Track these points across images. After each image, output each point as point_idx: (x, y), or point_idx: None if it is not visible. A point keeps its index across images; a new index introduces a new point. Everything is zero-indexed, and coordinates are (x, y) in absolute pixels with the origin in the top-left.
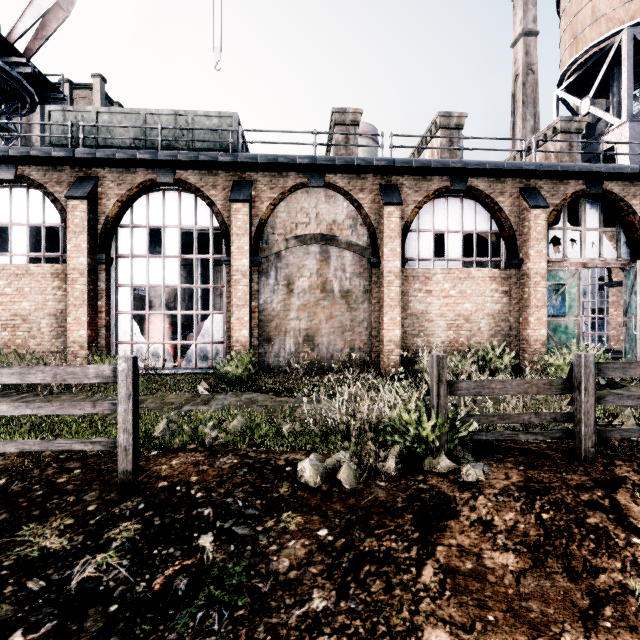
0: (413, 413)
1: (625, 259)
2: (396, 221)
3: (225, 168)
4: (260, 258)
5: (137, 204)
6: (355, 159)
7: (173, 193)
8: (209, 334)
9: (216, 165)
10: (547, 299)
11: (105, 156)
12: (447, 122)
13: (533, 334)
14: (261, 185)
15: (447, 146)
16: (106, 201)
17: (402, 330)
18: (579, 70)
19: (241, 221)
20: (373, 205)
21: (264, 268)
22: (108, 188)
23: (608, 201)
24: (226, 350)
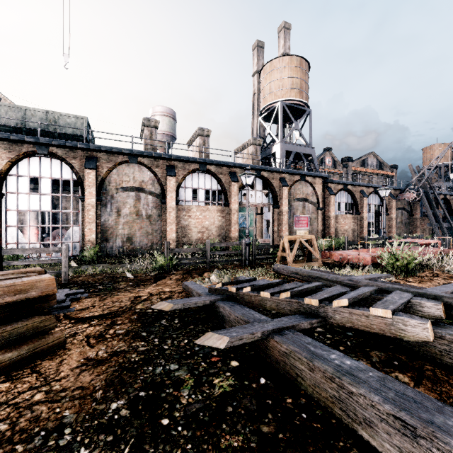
0: (160, 258)
1: (271, 204)
2: (173, 184)
3: (81, 149)
4: (102, 198)
5: (21, 163)
6: (153, 153)
7: (46, 159)
8: (70, 237)
9: (76, 148)
10: (241, 220)
11: (3, 137)
12: (202, 133)
13: (233, 235)
14: (102, 160)
15: (202, 144)
16: (0, 161)
17: (177, 234)
18: (266, 112)
19: (91, 179)
20: (163, 174)
21: (104, 203)
22: (2, 153)
23: (264, 180)
24: (81, 246)
